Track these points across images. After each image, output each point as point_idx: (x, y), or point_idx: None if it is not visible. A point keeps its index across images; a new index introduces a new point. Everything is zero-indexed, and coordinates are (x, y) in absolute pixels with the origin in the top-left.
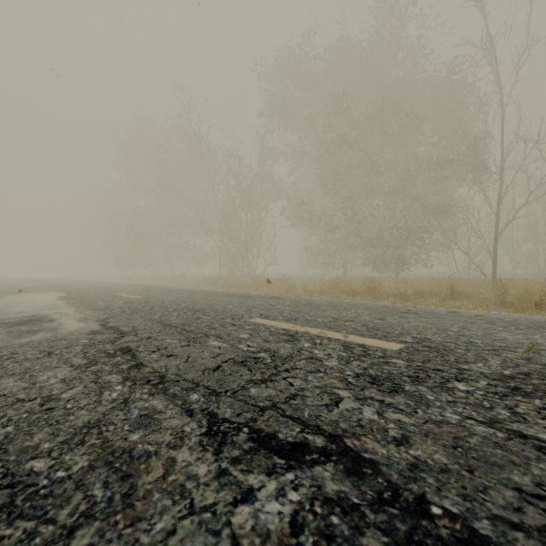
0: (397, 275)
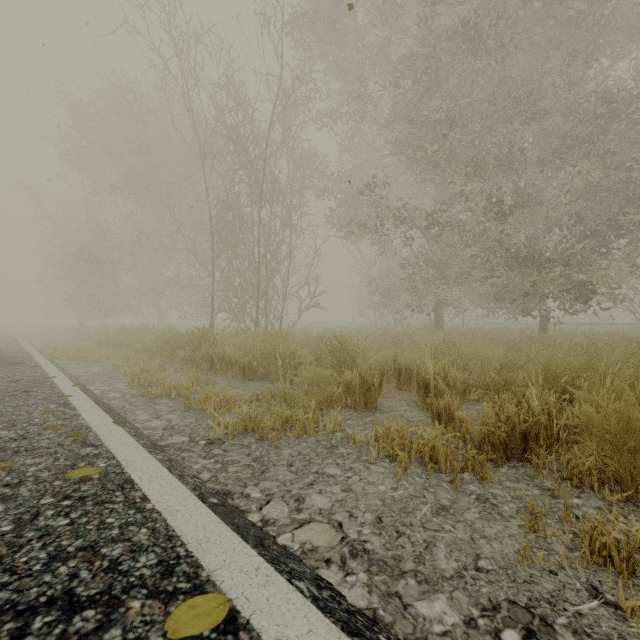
0: (544, 327)
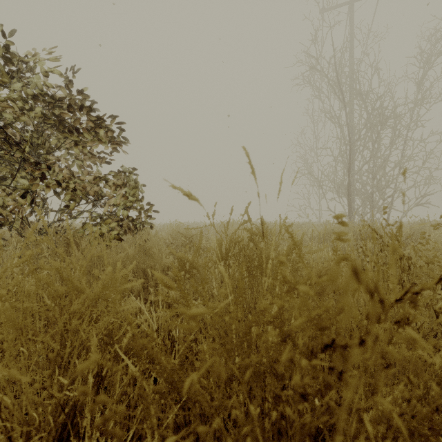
0: None
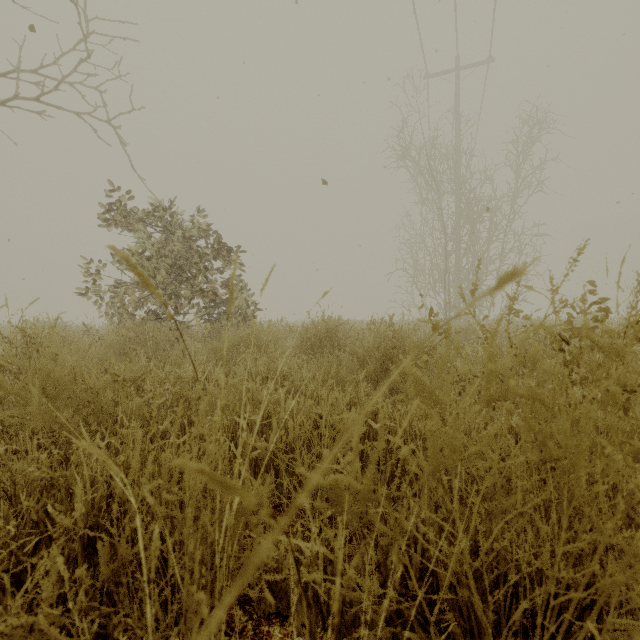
0: None
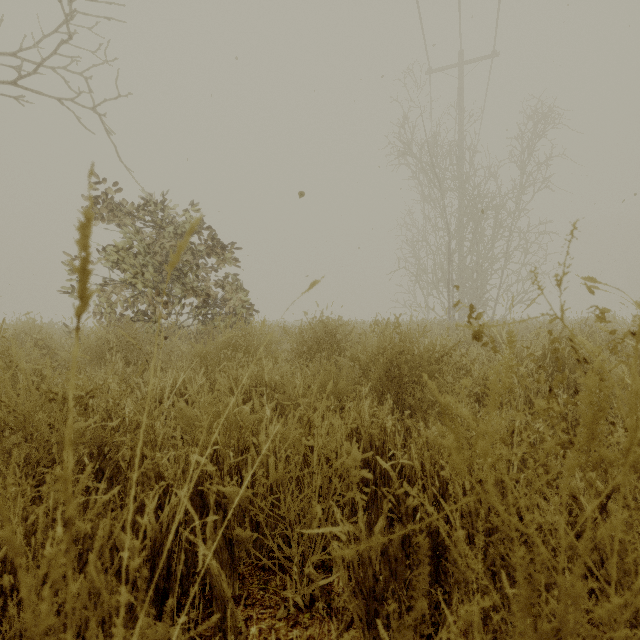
0: None
